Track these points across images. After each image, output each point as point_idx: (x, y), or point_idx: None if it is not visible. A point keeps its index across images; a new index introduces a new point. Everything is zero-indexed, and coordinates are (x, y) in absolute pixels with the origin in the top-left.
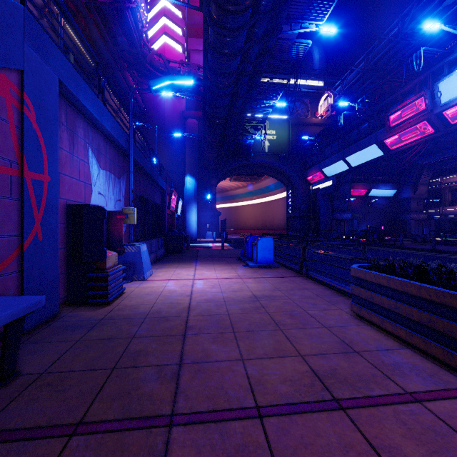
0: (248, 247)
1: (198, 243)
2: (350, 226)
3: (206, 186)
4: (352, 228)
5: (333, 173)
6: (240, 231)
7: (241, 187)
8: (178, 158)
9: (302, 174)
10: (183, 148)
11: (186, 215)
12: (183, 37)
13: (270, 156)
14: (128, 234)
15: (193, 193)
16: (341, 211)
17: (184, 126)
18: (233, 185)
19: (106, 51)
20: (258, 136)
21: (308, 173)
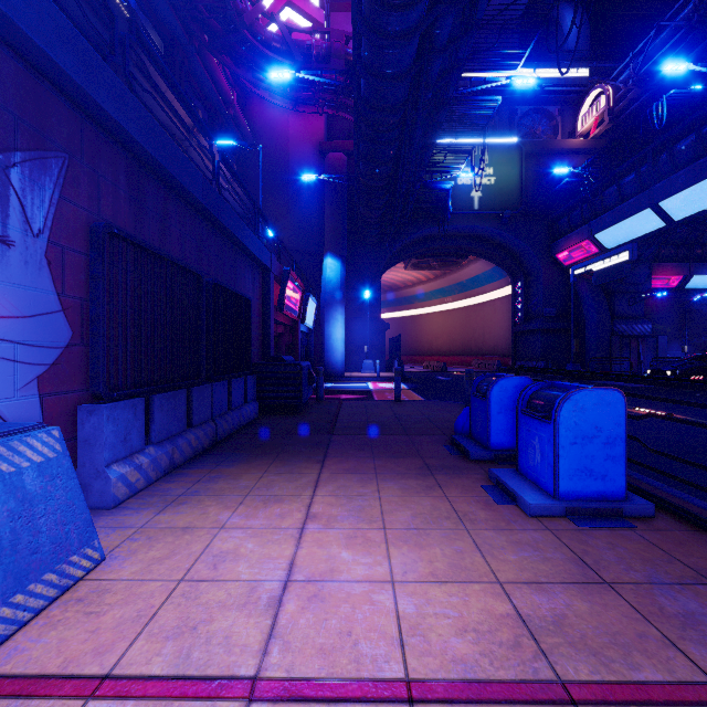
0: (487, 413)
1: (346, 381)
2: (652, 349)
3: (363, 277)
4: (655, 354)
5: (620, 240)
6: (422, 359)
7: (424, 281)
8: (313, 228)
9: (546, 249)
10: (321, 210)
11: (325, 328)
12: (322, 10)
13: (484, 217)
14: (80, 374)
15: (337, 286)
16: (630, 319)
17: (323, 169)
18: (409, 278)
19: (167, 8)
20: (463, 172)
21: (561, 246)
